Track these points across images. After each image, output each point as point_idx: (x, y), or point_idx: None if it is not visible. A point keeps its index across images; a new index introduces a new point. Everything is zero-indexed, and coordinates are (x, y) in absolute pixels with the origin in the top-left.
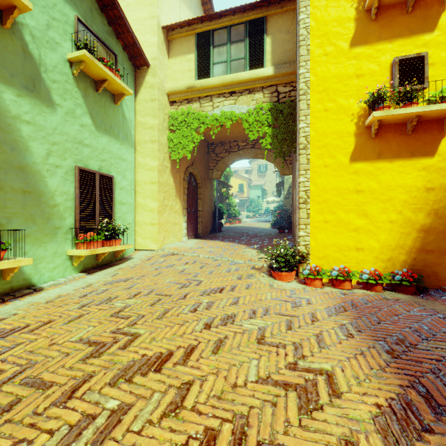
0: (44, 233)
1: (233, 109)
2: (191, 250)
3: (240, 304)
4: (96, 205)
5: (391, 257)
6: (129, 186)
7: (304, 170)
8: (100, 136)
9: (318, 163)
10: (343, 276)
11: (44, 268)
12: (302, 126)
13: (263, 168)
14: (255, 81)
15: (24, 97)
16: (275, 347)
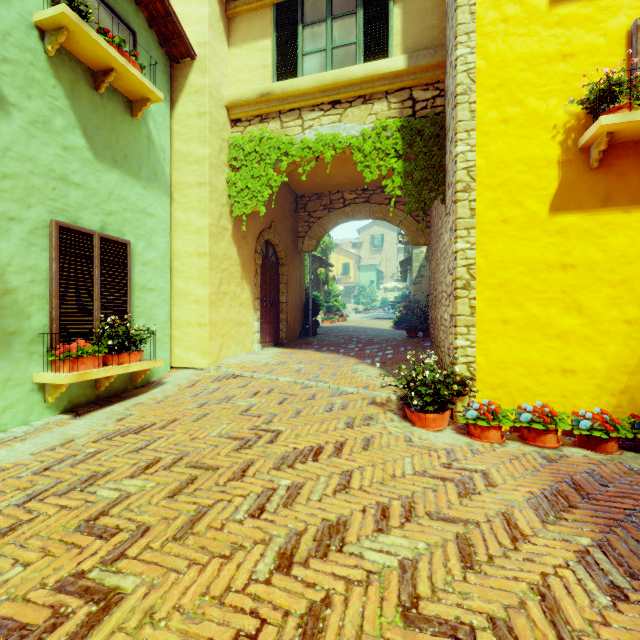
0: None
1: (337, 131)
2: (267, 368)
3: (355, 491)
4: (94, 292)
5: (629, 387)
6: (160, 260)
7: (466, 229)
8: (102, 171)
9: (490, 216)
10: (544, 423)
11: None
12: (461, 150)
13: (379, 241)
14: (374, 81)
15: None
16: (450, 638)
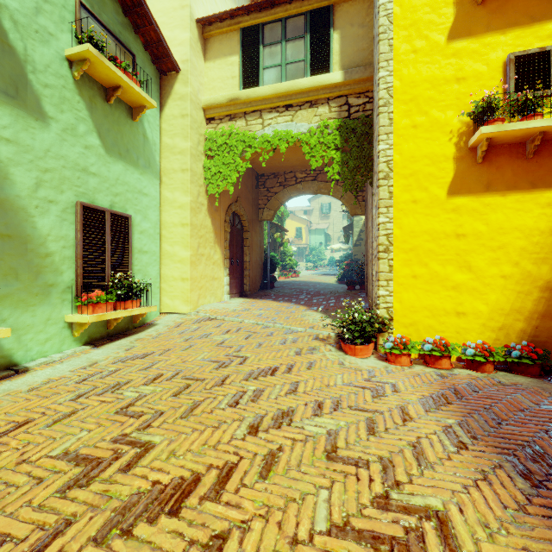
0: (32, 293)
1: (290, 128)
2: (235, 313)
3: (300, 393)
4: (106, 255)
5: (505, 325)
6: (152, 229)
7: (386, 207)
8: (111, 163)
9: (404, 197)
10: (440, 351)
11: (31, 341)
12: (382, 148)
13: (327, 208)
14: (318, 90)
15: (1, 106)
16: (354, 466)
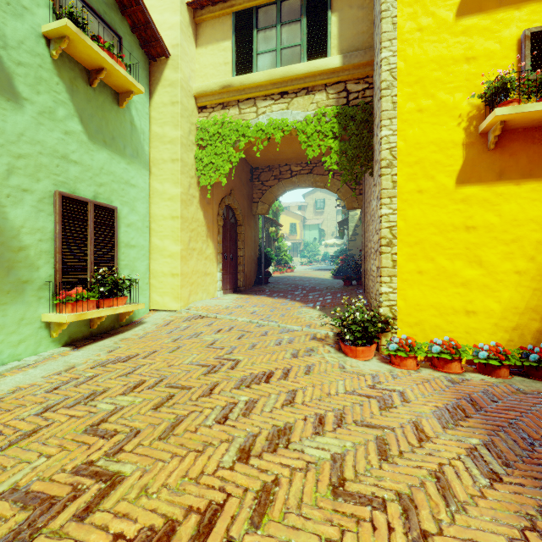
0: (3, 290)
1: (285, 116)
2: (228, 310)
3: (298, 405)
4: (89, 249)
5: (519, 325)
6: (140, 222)
7: (389, 197)
8: (95, 150)
9: (408, 187)
10: (450, 353)
11: (2, 343)
12: (384, 134)
13: (321, 204)
14: (315, 76)
15: None
16: (367, 507)
